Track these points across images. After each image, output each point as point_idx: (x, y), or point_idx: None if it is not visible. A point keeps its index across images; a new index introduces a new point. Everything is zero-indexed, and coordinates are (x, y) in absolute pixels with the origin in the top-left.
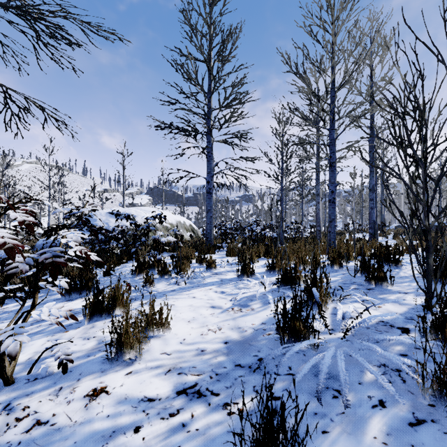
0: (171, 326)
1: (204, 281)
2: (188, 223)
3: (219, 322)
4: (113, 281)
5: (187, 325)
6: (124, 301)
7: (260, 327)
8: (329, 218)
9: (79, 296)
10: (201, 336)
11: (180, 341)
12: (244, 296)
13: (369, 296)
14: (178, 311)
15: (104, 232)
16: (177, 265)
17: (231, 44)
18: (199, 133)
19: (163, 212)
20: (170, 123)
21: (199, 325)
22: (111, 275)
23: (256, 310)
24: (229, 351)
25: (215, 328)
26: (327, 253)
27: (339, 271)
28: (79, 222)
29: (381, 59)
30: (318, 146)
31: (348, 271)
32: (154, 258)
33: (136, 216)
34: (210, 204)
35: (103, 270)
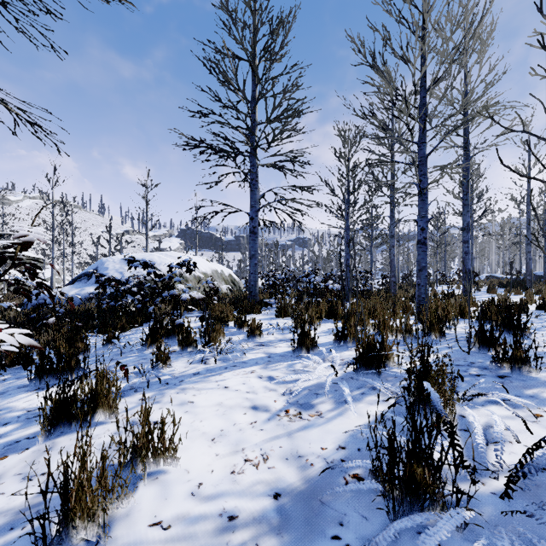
0: (181, 450)
1: (244, 356)
2: (227, 273)
3: (264, 441)
4: (114, 355)
5: (209, 447)
6: (111, 399)
7: (337, 456)
8: (418, 265)
9: (56, 381)
10: (231, 476)
11: (192, 491)
12: (303, 386)
13: (508, 391)
14: (198, 415)
15: (114, 284)
16: (206, 332)
17: (282, 36)
18: (239, 153)
19: (195, 259)
20: (201, 139)
21: (229, 449)
22: (112, 346)
23: (326, 416)
24: (282, 521)
25: (257, 457)
26: (411, 313)
27: (441, 342)
28: (86, 271)
29: (480, 57)
30: (393, 174)
31: (458, 344)
32: (172, 322)
33: (159, 264)
34: (254, 247)
35: (103, 339)
